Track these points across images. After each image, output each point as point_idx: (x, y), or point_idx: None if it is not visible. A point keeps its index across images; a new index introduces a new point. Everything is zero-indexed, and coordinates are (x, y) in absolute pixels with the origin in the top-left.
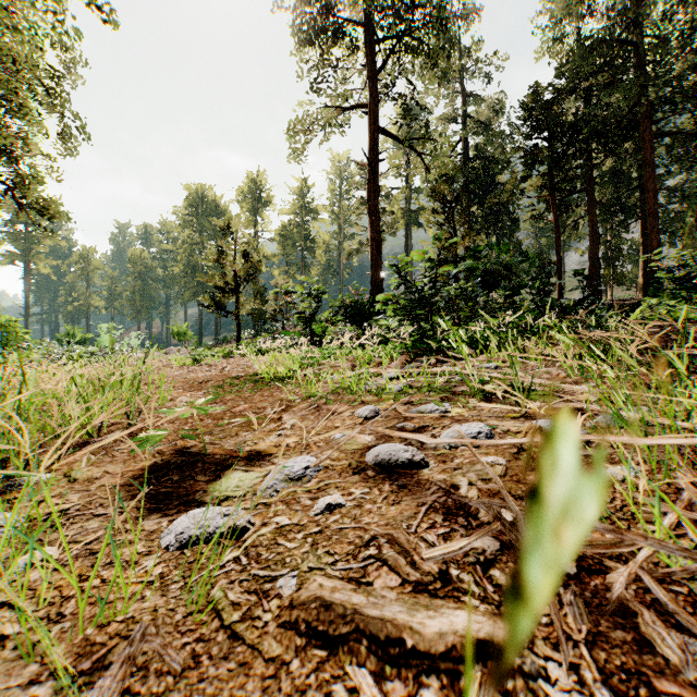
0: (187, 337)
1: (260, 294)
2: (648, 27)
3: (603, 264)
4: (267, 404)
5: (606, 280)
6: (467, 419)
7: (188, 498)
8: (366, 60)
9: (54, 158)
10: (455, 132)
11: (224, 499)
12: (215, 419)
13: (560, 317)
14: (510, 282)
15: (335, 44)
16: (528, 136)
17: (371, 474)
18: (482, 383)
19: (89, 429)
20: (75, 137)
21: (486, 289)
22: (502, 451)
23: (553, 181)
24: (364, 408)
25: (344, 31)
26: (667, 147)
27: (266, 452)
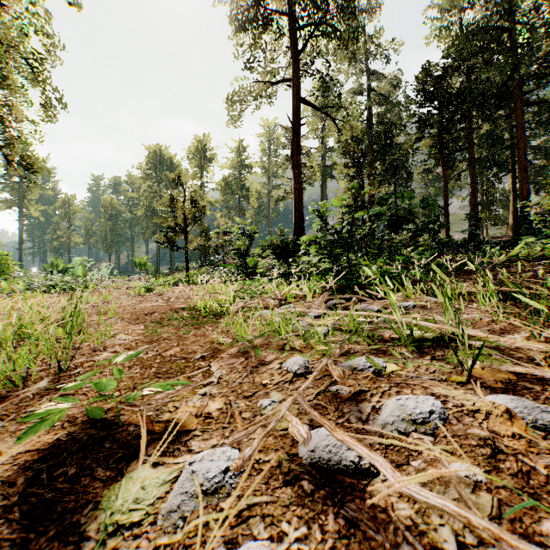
0: (147, 267)
1: (205, 233)
2: (519, 16)
3: (481, 208)
4: (198, 347)
5: (483, 221)
6: (407, 383)
7: (72, 518)
8: (290, 43)
9: (38, 123)
10: (362, 102)
11: (113, 531)
12: (143, 368)
13: (453, 253)
14: (414, 225)
15: (265, 29)
16: (421, 105)
17: (308, 487)
18: (412, 332)
19: (16, 378)
20: (55, 106)
21: (393, 230)
22: (471, 451)
23: (442, 141)
24: (293, 361)
25: (272, 19)
26: (533, 114)
27: (184, 426)
